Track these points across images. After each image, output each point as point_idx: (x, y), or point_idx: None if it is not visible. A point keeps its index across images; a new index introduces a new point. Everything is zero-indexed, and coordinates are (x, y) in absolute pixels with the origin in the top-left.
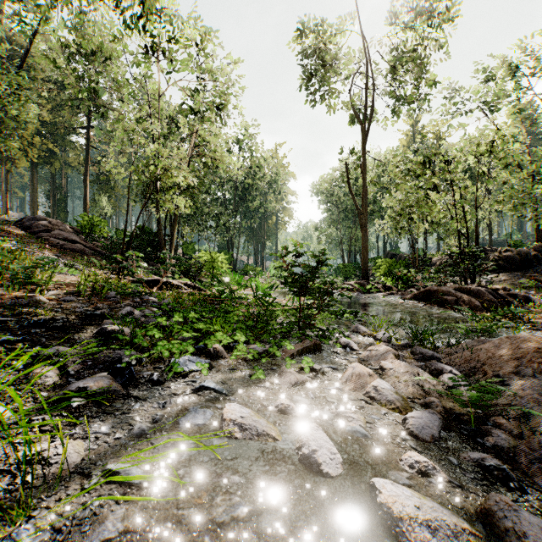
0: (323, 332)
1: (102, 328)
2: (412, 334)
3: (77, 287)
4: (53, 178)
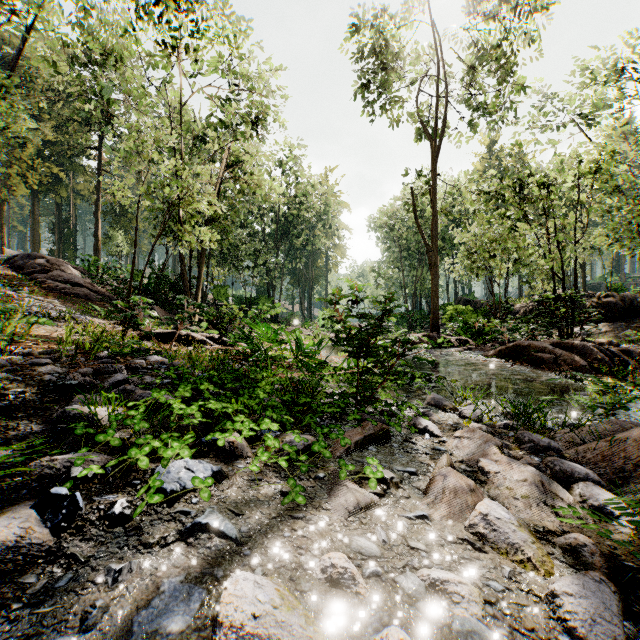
0: (390, 408)
1: (64, 410)
2: (512, 411)
3: (58, 344)
4: (59, 209)
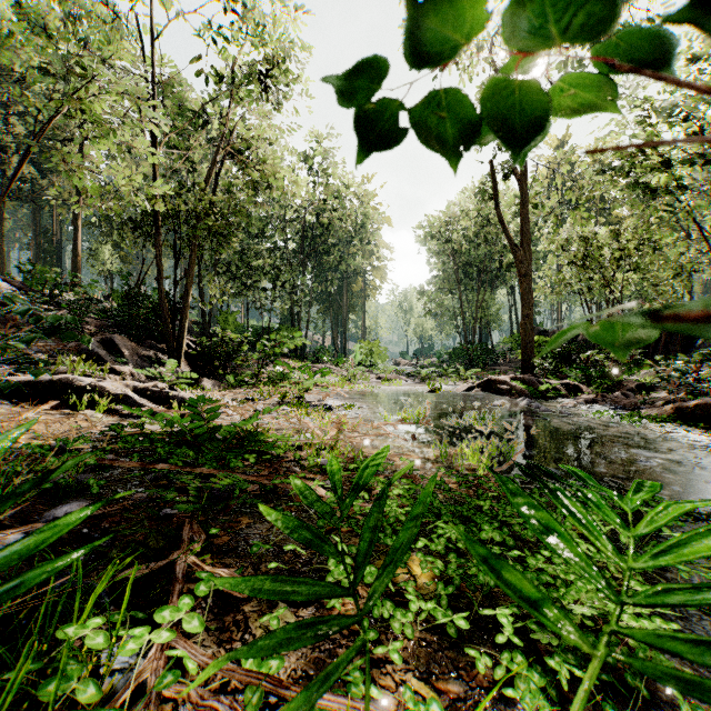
0: None
1: None
2: None
3: None
4: (36, 219)
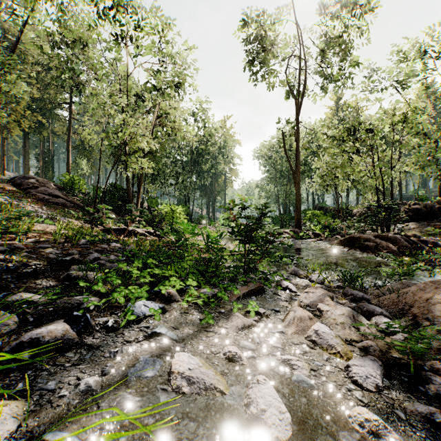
0: (265, 275)
1: (68, 273)
2: (342, 277)
3: (53, 235)
4: (42, 144)
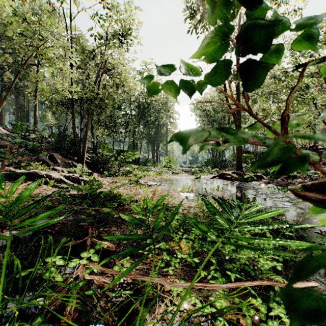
0: None
1: None
2: None
3: None
4: (17, 100)
